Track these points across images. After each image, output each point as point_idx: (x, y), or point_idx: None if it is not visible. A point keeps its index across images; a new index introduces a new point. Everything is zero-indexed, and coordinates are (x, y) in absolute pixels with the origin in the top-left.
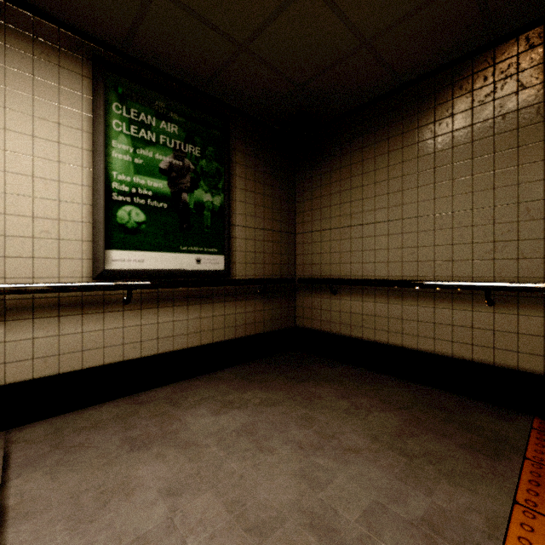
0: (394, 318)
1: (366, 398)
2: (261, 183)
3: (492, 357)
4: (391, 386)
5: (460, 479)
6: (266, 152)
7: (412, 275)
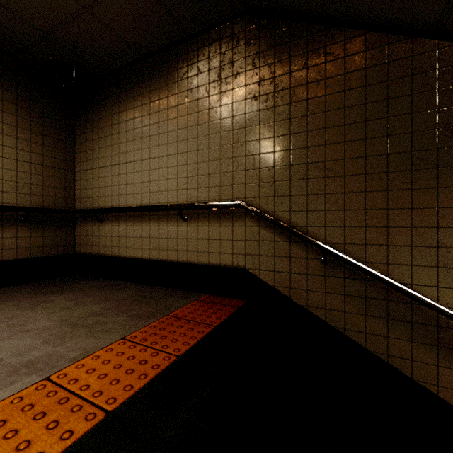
0: (137, 237)
1: (95, 298)
2: (26, 119)
3: (186, 257)
4: (129, 289)
5: (100, 333)
6: (33, 91)
7: (147, 203)
